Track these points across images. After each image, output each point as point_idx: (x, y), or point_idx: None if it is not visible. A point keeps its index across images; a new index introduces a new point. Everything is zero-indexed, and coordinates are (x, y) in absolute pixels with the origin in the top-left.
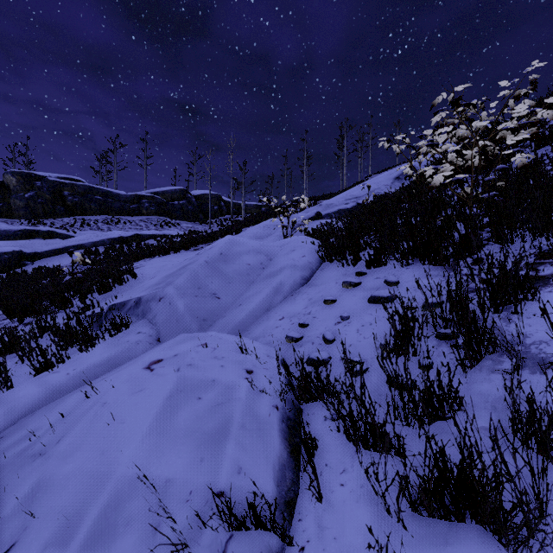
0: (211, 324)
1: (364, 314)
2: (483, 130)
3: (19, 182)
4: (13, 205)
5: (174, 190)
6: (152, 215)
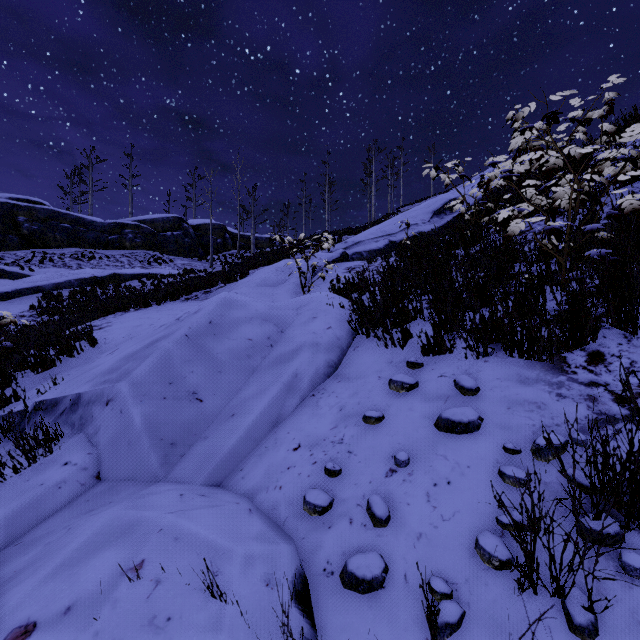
0: (183, 452)
1: (433, 454)
2: (578, 158)
3: None
4: None
5: (166, 218)
6: (138, 249)
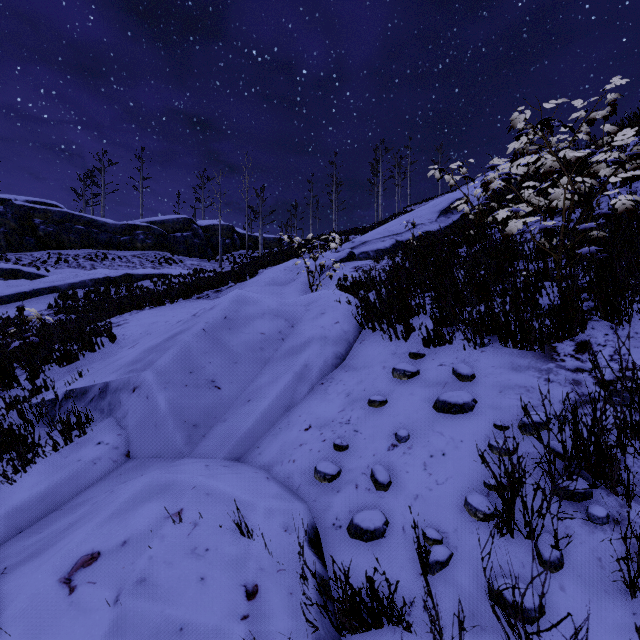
0: (205, 433)
1: (430, 431)
2: (574, 161)
3: None
4: None
5: (176, 219)
6: (148, 249)
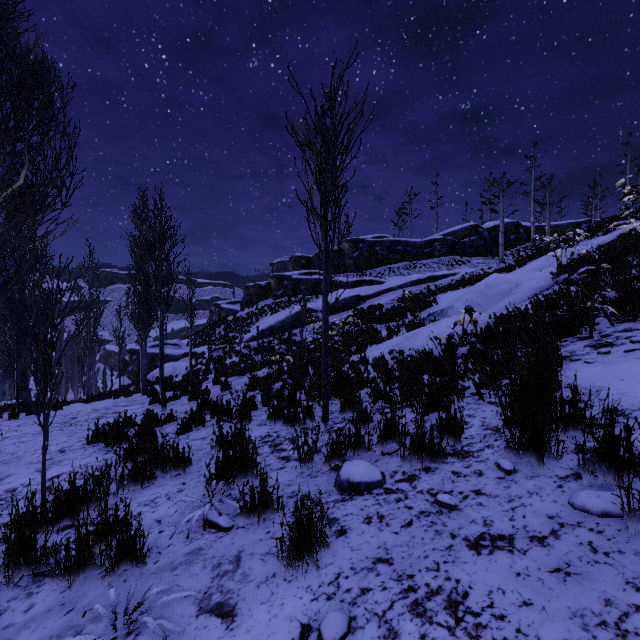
0: None
1: None
2: None
3: (350, 247)
4: (347, 263)
5: (464, 228)
6: (443, 256)
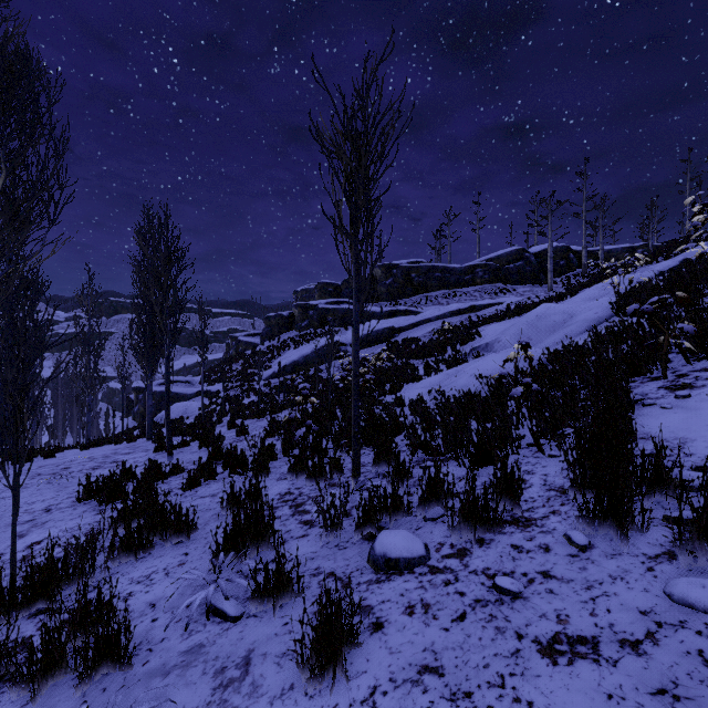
0: None
1: None
2: None
3: (382, 273)
4: (379, 291)
5: (509, 252)
6: (486, 284)
